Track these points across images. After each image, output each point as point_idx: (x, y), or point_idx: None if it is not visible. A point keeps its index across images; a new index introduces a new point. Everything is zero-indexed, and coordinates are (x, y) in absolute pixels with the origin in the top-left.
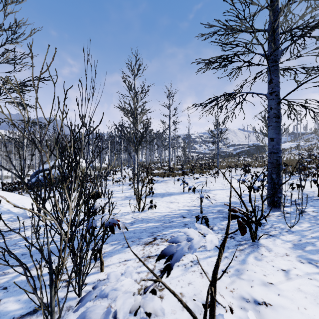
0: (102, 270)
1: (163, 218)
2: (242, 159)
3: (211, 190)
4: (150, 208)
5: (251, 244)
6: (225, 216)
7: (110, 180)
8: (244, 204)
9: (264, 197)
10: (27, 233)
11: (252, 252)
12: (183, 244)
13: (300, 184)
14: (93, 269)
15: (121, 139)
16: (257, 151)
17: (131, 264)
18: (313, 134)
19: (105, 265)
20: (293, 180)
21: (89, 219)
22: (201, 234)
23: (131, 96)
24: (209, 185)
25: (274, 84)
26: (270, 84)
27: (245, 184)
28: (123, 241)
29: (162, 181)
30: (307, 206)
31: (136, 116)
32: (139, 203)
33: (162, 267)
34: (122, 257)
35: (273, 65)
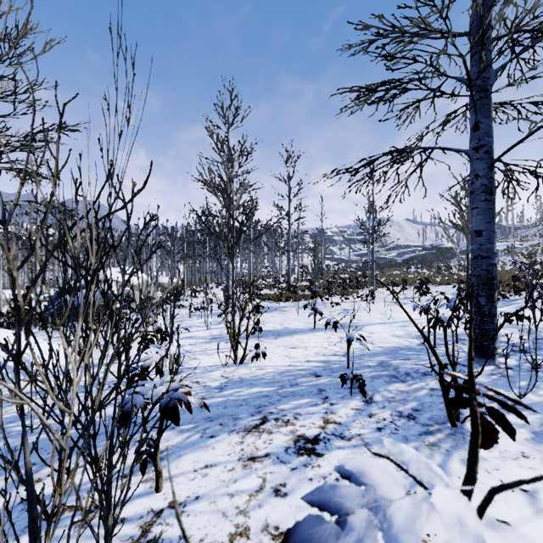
0: (160, 489)
1: (279, 378)
2: (414, 270)
3: (363, 324)
4: (256, 359)
5: (450, 432)
6: (393, 374)
7: (185, 307)
8: (436, 354)
9: (460, 338)
10: (26, 405)
11: (454, 449)
12: (358, 527)
13: (533, 314)
14: (142, 486)
15: (205, 236)
16: (439, 257)
17: (217, 476)
18: (535, 228)
19: (166, 476)
20: (507, 307)
21: (129, 390)
22: (396, 465)
23: (223, 161)
24: (358, 316)
25: (483, 132)
26: (476, 132)
27: (422, 314)
28: (204, 424)
29: (276, 309)
30: (542, 355)
31: (230, 192)
32: (236, 348)
33: (279, 483)
34: (201, 460)
35: (481, 96)
